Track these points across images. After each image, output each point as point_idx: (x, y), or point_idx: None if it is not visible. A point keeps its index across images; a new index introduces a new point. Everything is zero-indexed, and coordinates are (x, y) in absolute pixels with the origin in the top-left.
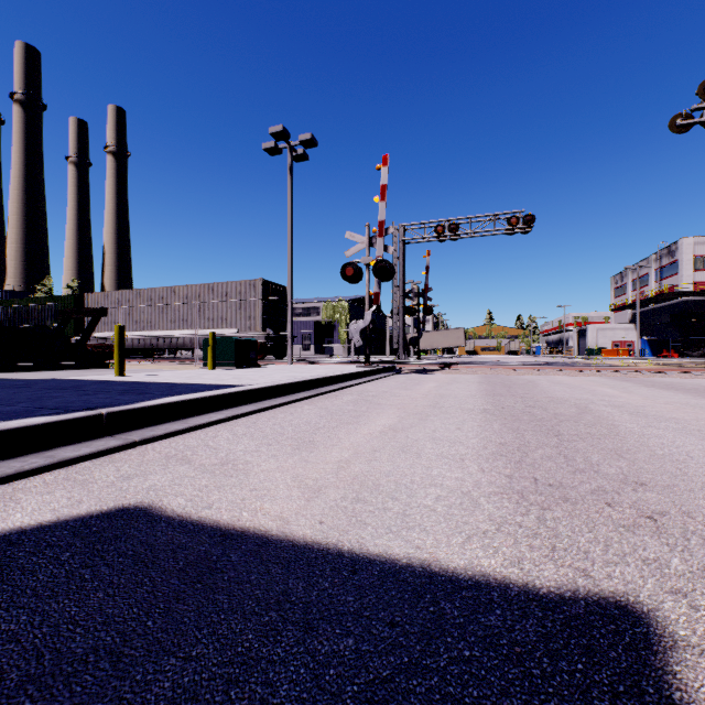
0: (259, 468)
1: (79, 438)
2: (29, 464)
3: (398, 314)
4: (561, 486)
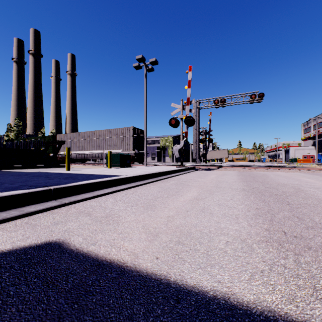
0: (125, 220)
1: (39, 201)
2: (10, 214)
3: (196, 142)
4: (302, 237)
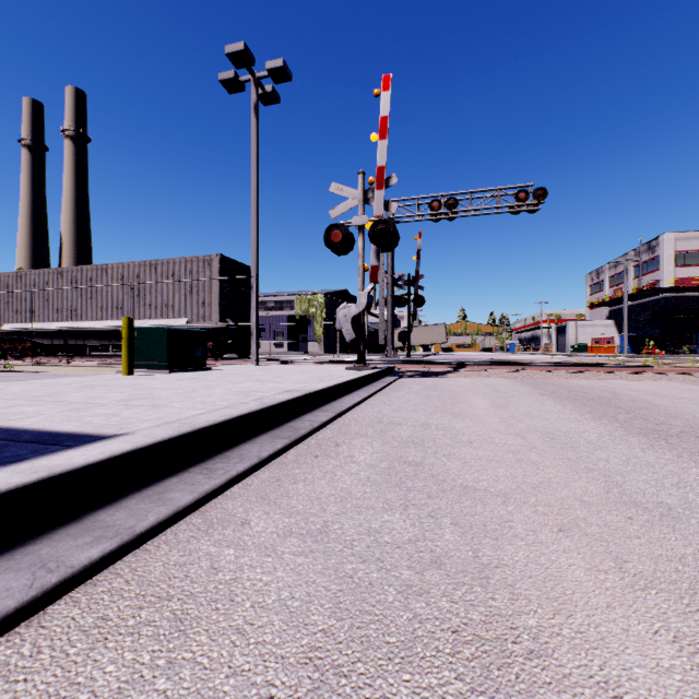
0: None
1: None
2: None
3: (386, 304)
4: None
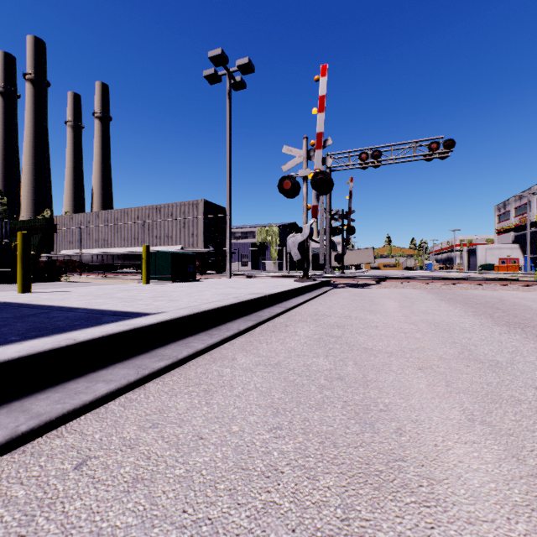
0: None
1: None
2: None
3: (325, 233)
4: None
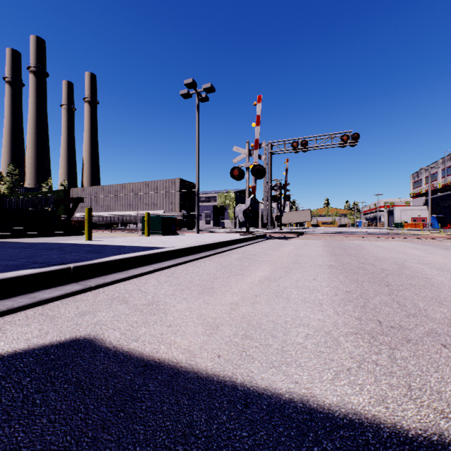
0: (174, 308)
1: (55, 284)
2: (17, 303)
3: (267, 200)
4: (401, 328)
